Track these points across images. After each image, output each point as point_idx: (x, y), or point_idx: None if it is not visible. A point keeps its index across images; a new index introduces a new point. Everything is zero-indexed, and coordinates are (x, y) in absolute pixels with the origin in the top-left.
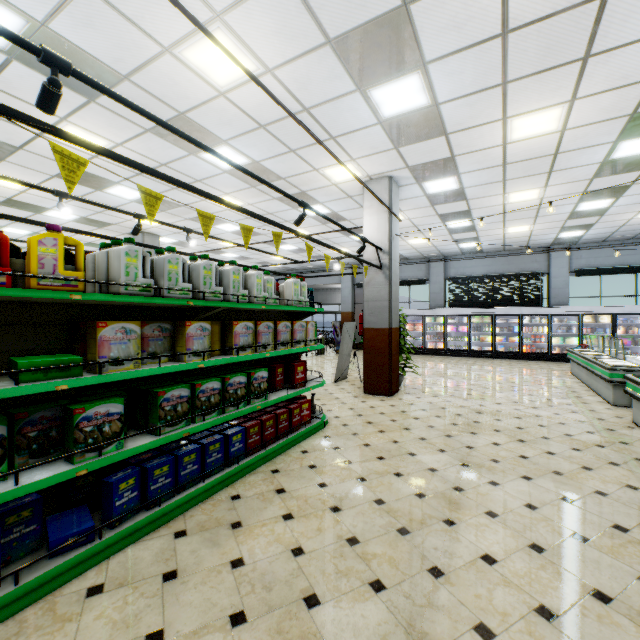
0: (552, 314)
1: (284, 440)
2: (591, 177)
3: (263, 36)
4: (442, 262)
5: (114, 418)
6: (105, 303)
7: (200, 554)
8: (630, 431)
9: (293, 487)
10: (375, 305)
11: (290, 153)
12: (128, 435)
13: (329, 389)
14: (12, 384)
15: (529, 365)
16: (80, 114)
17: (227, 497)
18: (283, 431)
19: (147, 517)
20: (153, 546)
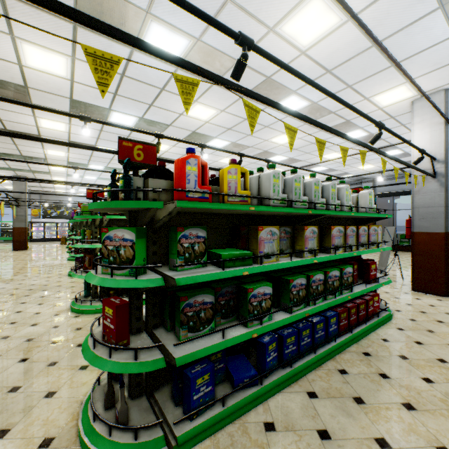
0: None
1: (364, 326)
2: None
3: None
4: None
5: (267, 297)
6: (253, 213)
7: (340, 421)
8: None
9: (395, 375)
10: (427, 211)
11: (346, 89)
12: (274, 310)
13: None
14: (218, 268)
15: None
16: (205, 95)
17: (335, 369)
18: (361, 318)
19: (285, 374)
20: (295, 400)
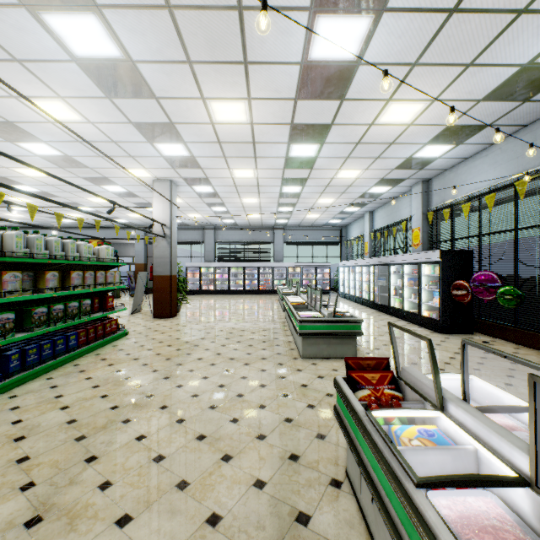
0: (274, 267)
1: (101, 341)
2: (278, 197)
3: (90, 111)
4: (213, 230)
5: (11, 321)
6: None
7: (67, 380)
8: (281, 320)
9: (111, 357)
10: (161, 261)
11: (99, 157)
12: (18, 330)
13: (127, 318)
14: None
15: (261, 297)
16: None
17: (71, 366)
18: (100, 336)
19: (28, 373)
20: (36, 383)
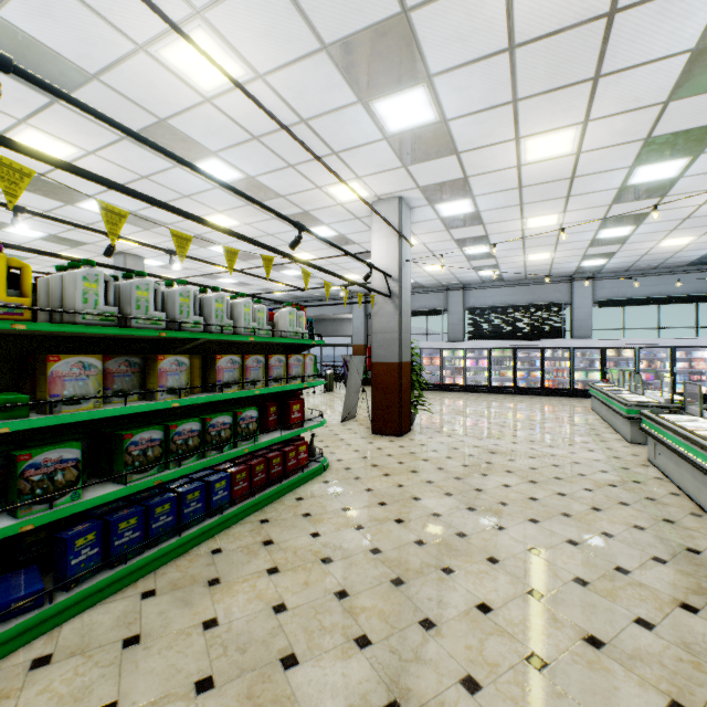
0: (575, 347)
1: (277, 486)
2: (610, 203)
3: (251, 38)
4: (461, 291)
5: (69, 465)
6: (60, 334)
7: (169, 616)
8: (644, 469)
9: (282, 538)
10: (384, 337)
11: (289, 168)
12: (86, 484)
13: (334, 430)
14: None
15: (551, 401)
16: (42, 116)
17: (207, 551)
18: (276, 476)
19: (109, 576)
20: (115, 609)
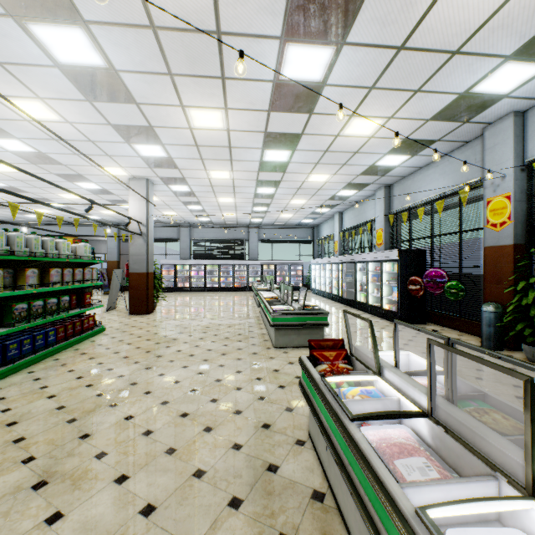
0: (249, 264)
1: (79, 336)
2: (253, 198)
3: (69, 112)
4: (189, 228)
5: None
6: None
7: (49, 373)
8: (256, 314)
9: (91, 351)
10: (138, 258)
11: (74, 155)
12: None
13: (103, 315)
14: None
15: (236, 294)
16: None
17: (51, 360)
18: (78, 332)
19: (9, 367)
20: (18, 377)
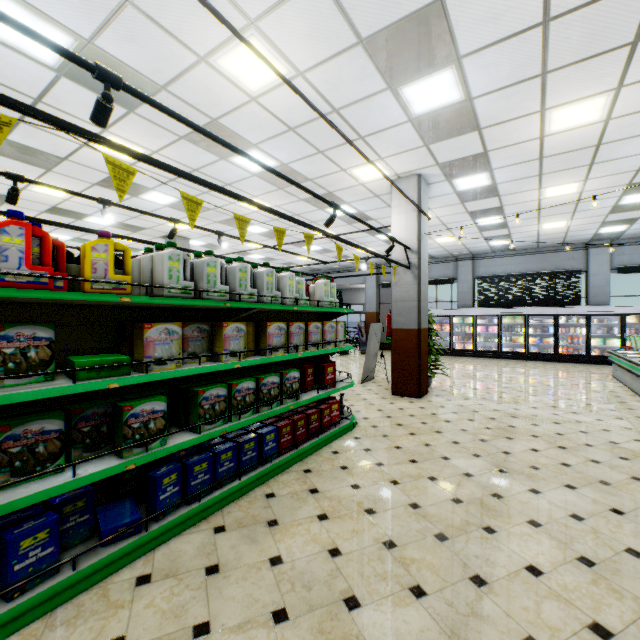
0: (591, 314)
1: (315, 440)
2: (637, 168)
3: (295, 40)
4: (471, 260)
5: (158, 415)
6: (149, 305)
7: (239, 550)
8: None
9: (326, 487)
10: (403, 305)
11: (318, 154)
12: (171, 432)
13: (356, 390)
14: (69, 382)
15: (566, 368)
16: (120, 125)
17: (262, 495)
18: (314, 431)
19: (188, 512)
20: (194, 540)
